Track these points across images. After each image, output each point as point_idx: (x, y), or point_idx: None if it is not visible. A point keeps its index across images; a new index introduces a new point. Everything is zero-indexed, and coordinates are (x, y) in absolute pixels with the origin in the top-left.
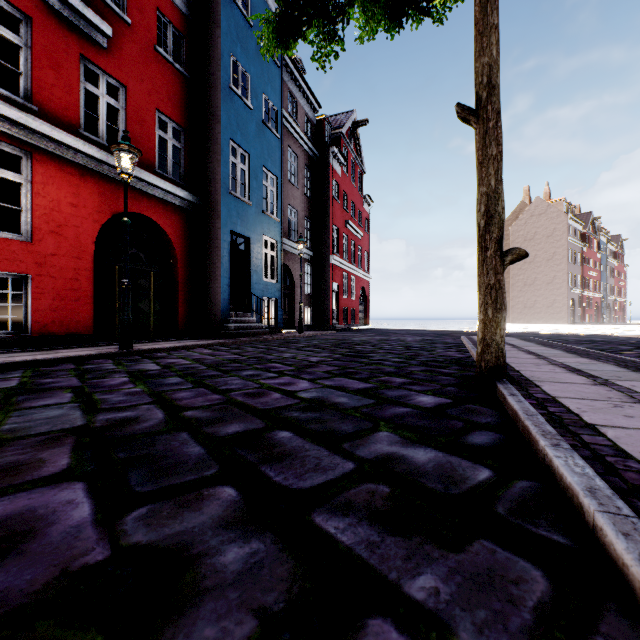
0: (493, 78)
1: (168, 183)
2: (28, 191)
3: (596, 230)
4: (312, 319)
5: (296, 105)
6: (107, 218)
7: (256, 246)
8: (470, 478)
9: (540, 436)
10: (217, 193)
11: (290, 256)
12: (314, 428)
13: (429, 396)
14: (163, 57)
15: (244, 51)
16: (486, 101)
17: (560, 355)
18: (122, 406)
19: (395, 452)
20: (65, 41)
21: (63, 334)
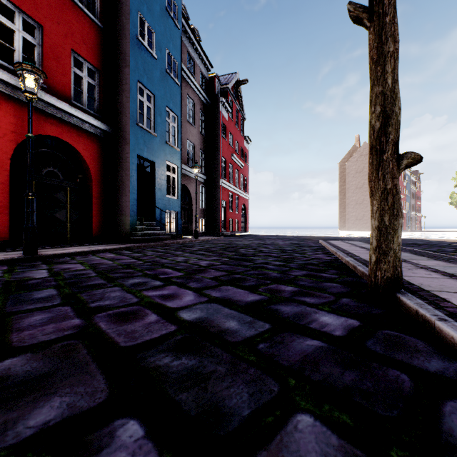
0: None
1: (82, 113)
2: None
3: None
4: (206, 227)
5: (193, 63)
6: (23, 138)
7: (160, 169)
8: None
9: None
10: (126, 124)
11: (188, 179)
12: (186, 404)
13: (330, 314)
14: (78, 7)
15: (150, 11)
16: None
17: (414, 258)
18: None
19: None
20: None
21: None
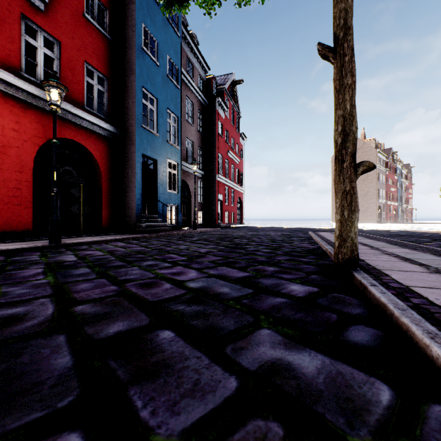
0: (348, 20)
1: (94, 117)
2: None
3: (394, 160)
4: (203, 220)
5: (192, 66)
6: (44, 142)
7: (162, 166)
8: (372, 402)
9: (430, 340)
10: (132, 126)
11: (187, 174)
12: (197, 325)
13: (298, 284)
14: (90, 22)
15: (153, 23)
16: (343, 39)
17: (386, 246)
18: (18, 300)
19: (280, 358)
20: (8, 1)
21: (6, 231)
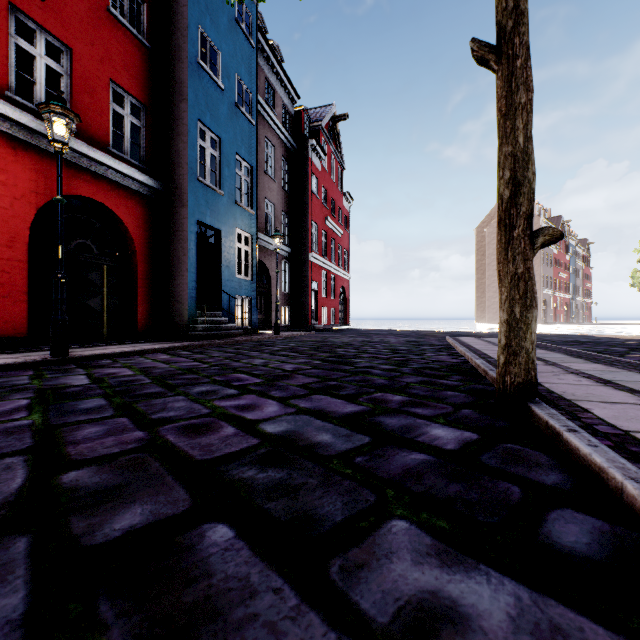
0: (522, 1)
1: (124, 164)
2: None
3: (566, 233)
4: (290, 319)
5: (273, 93)
6: (46, 200)
7: (228, 239)
8: None
9: None
10: (183, 179)
11: (266, 252)
12: (275, 511)
13: (444, 427)
14: (118, 21)
15: (214, 25)
16: (512, 32)
17: (567, 360)
18: None
19: (434, 591)
20: None
21: None
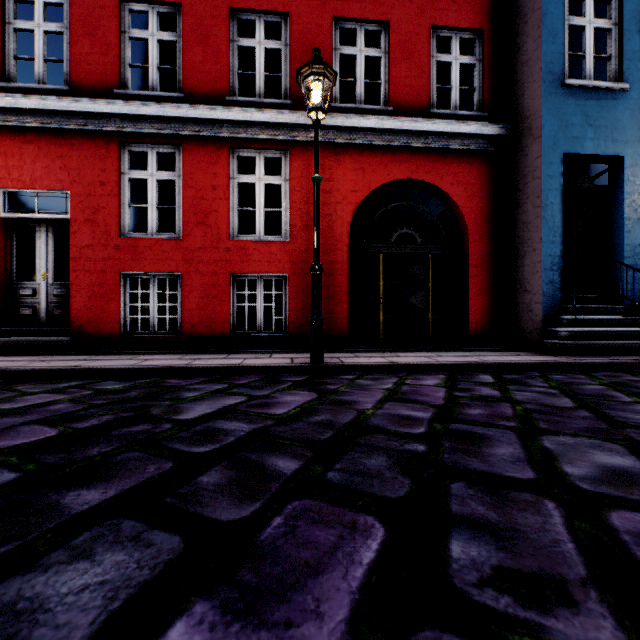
0: None
1: (446, 121)
2: (286, 190)
3: None
4: None
5: None
6: (363, 196)
7: None
8: None
9: None
10: (533, 98)
11: None
12: None
13: None
14: None
15: None
16: None
17: None
18: None
19: None
20: (318, 15)
21: None
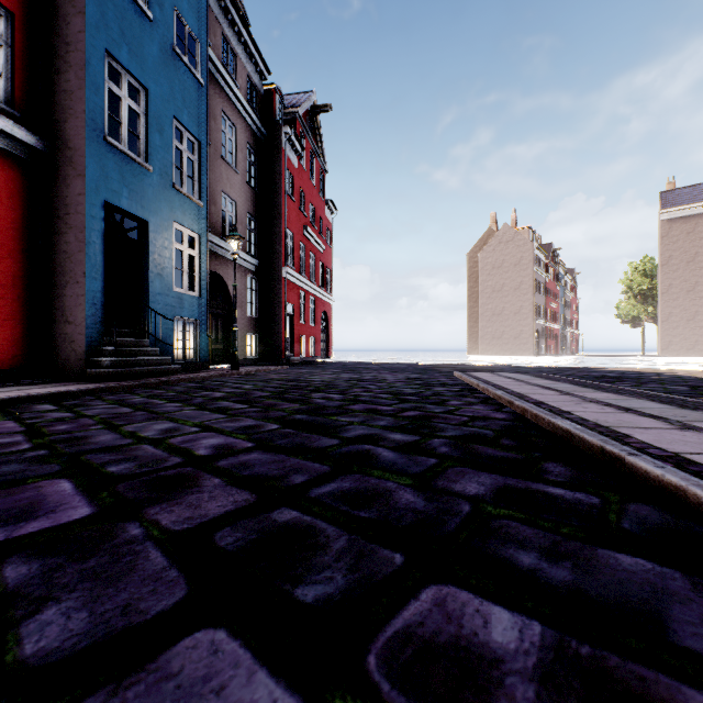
0: None
1: None
2: None
3: (556, 262)
4: (258, 350)
5: (234, 59)
6: None
7: (160, 236)
8: None
9: None
10: (77, 134)
11: (225, 263)
12: None
13: None
14: None
15: None
16: None
17: (686, 414)
18: None
19: None
20: None
21: None
